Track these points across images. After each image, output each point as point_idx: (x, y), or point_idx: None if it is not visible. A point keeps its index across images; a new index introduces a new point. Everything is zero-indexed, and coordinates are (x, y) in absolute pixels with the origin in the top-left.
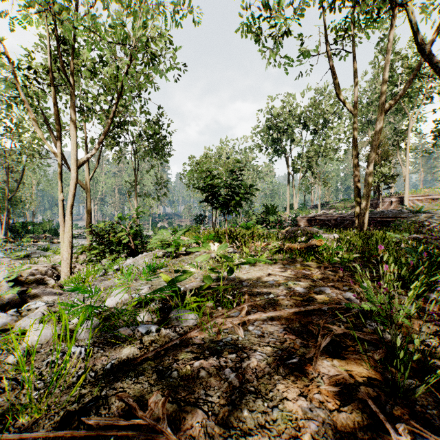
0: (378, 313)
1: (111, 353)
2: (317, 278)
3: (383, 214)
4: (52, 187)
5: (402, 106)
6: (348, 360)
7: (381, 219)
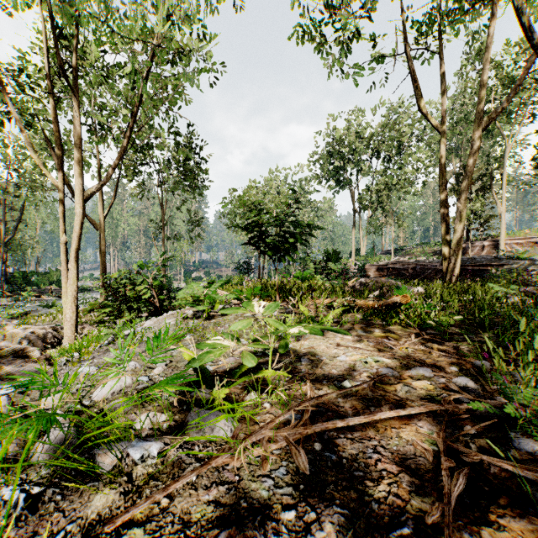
0: (521, 417)
1: (71, 504)
2: (408, 351)
3: (475, 262)
4: None
5: (496, 127)
6: (511, 532)
7: (473, 268)
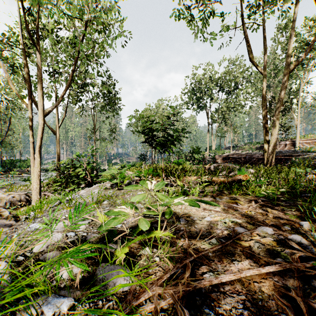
0: None
1: None
2: (252, 213)
3: (281, 153)
4: (34, 133)
5: (293, 73)
6: None
7: (281, 157)
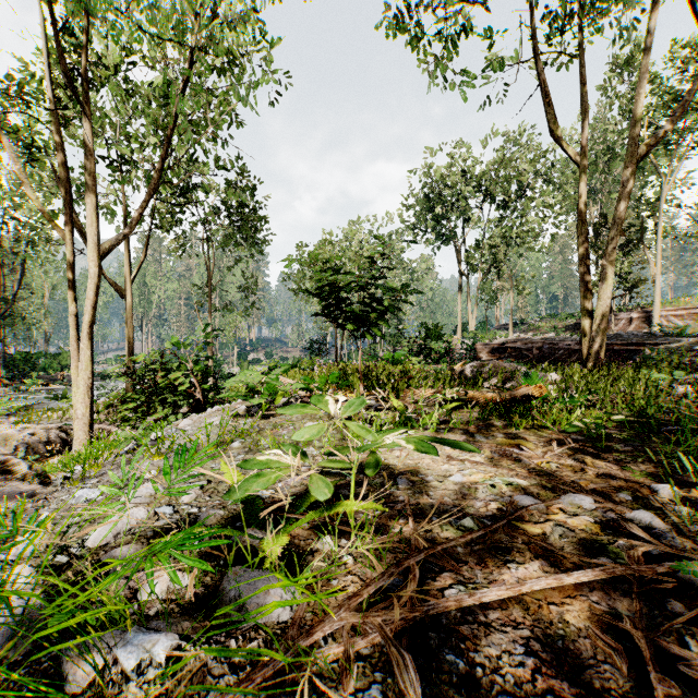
0: None
1: None
2: (551, 467)
3: (621, 340)
4: (77, 296)
5: (647, 163)
6: None
7: (619, 348)
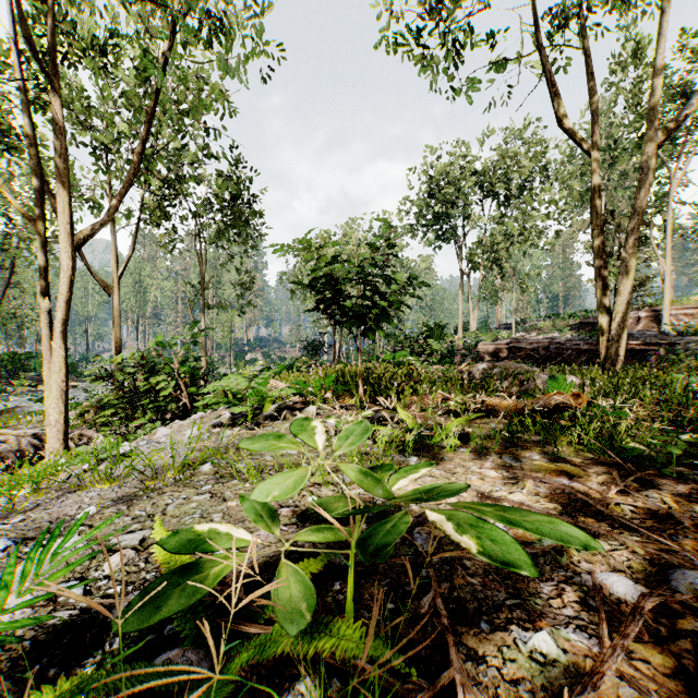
0: None
1: None
2: (624, 511)
3: (633, 339)
4: None
5: None
6: None
7: (632, 348)
